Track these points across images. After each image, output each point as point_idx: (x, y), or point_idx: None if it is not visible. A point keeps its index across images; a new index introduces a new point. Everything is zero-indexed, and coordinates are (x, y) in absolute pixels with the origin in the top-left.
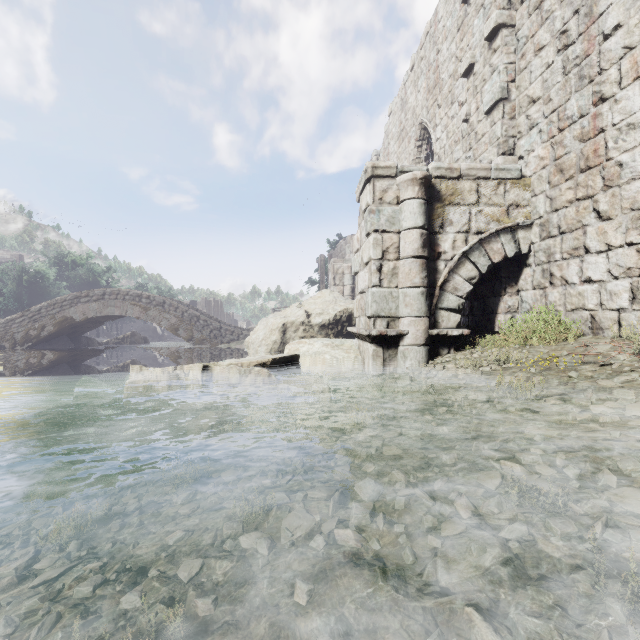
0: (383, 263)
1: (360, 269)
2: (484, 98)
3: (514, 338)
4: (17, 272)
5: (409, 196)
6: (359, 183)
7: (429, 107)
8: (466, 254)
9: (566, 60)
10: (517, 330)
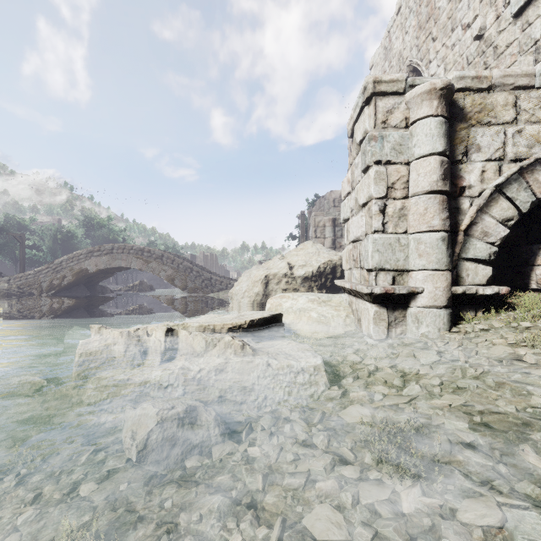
0: (387, 202)
1: (352, 214)
2: None
3: None
4: (53, 232)
5: (424, 114)
6: (353, 111)
7: (420, 44)
8: (500, 188)
9: None
10: None
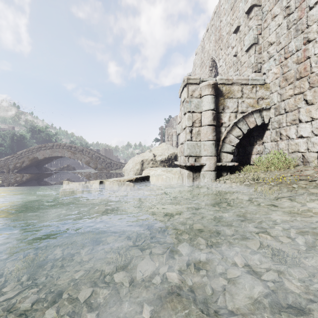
0: (193, 128)
1: (181, 132)
2: (245, 43)
3: (261, 167)
4: (11, 135)
5: (206, 93)
6: (180, 87)
7: (216, 50)
8: (236, 123)
9: (289, 21)
10: (263, 163)
